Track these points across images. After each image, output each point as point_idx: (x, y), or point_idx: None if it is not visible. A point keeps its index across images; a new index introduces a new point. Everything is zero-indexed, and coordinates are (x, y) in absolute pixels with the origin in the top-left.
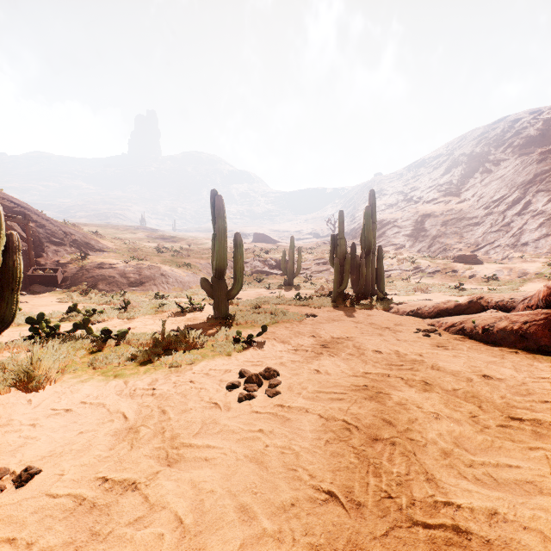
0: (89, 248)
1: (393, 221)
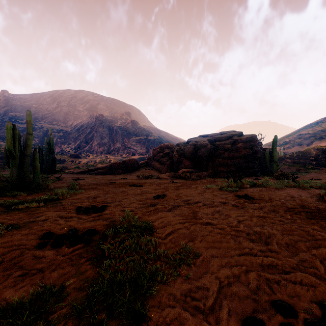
0: None
1: None
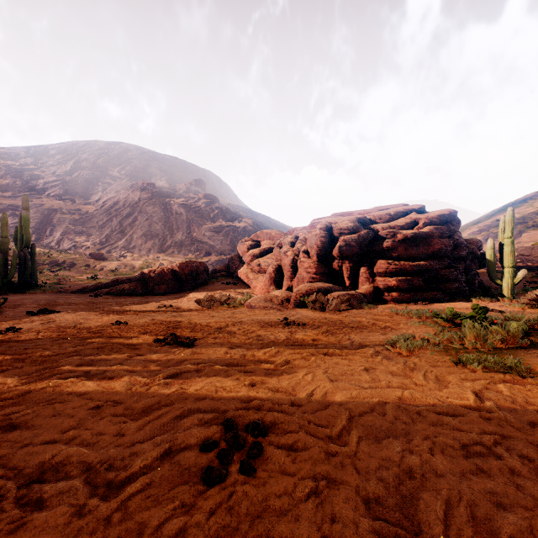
0: None
1: (13, 209)
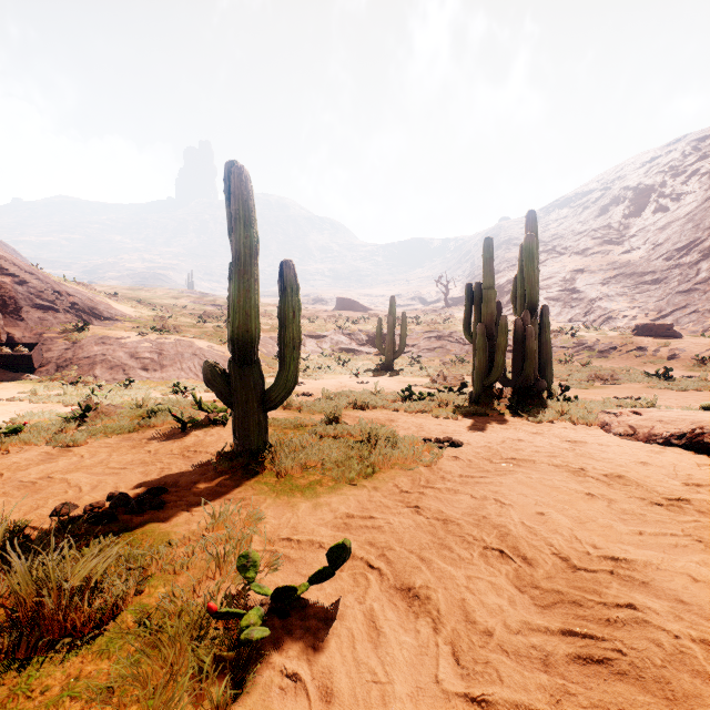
0: (94, 315)
1: None
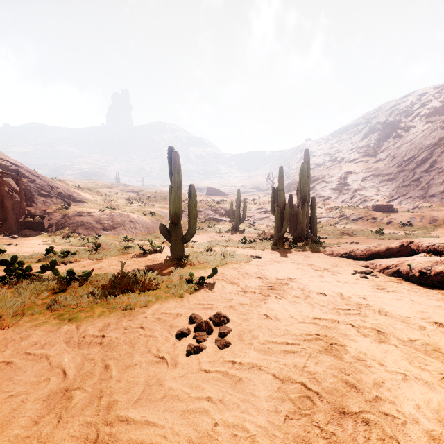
0: (71, 199)
1: (321, 177)
